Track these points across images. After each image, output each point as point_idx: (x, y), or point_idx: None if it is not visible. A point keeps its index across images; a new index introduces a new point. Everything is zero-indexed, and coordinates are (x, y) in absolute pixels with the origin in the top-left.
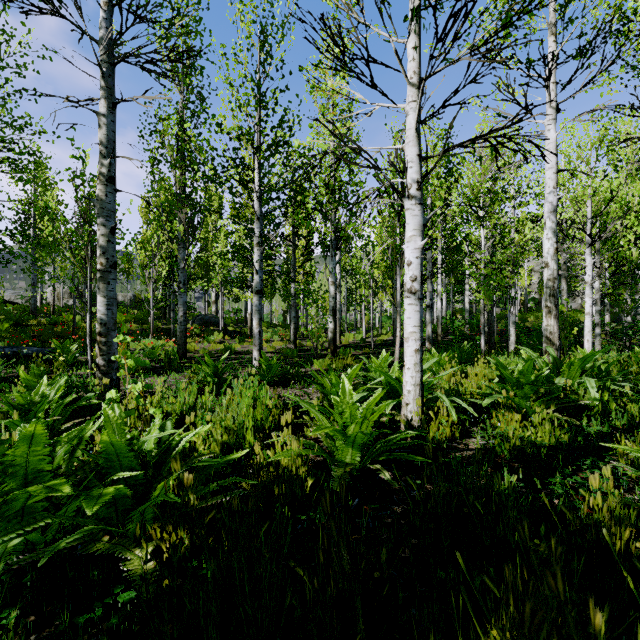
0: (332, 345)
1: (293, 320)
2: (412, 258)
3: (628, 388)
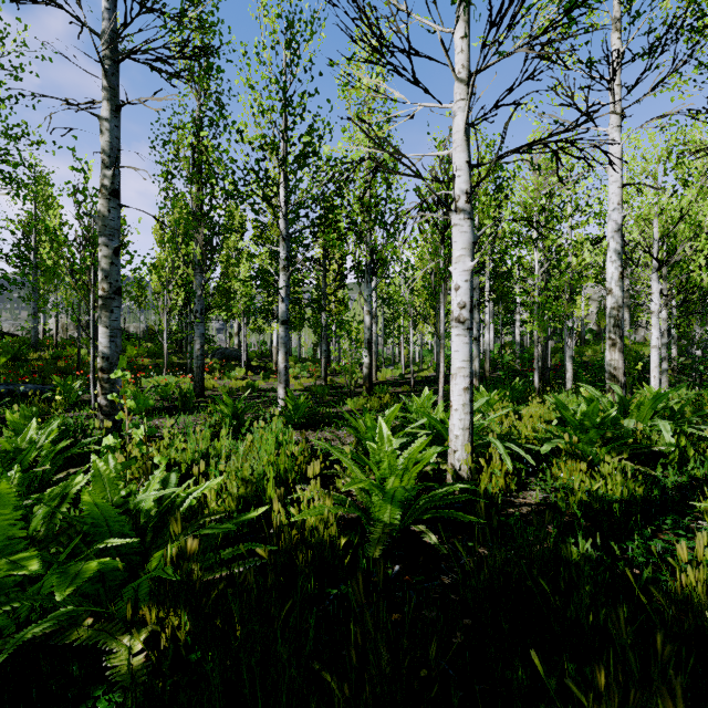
0: (367, 382)
1: (324, 354)
2: (460, 282)
3: (707, 432)
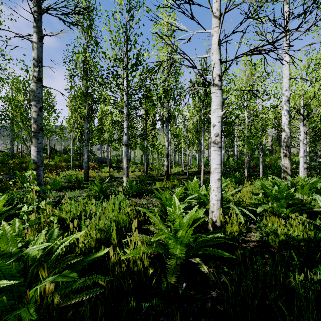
0: (166, 173)
1: (146, 160)
2: (215, 122)
3: None
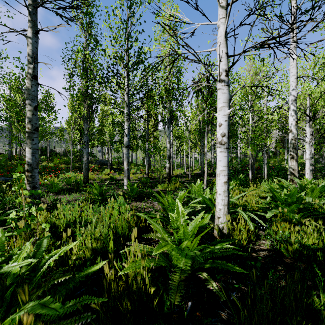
0: (168, 176)
1: (147, 162)
2: (222, 121)
3: None
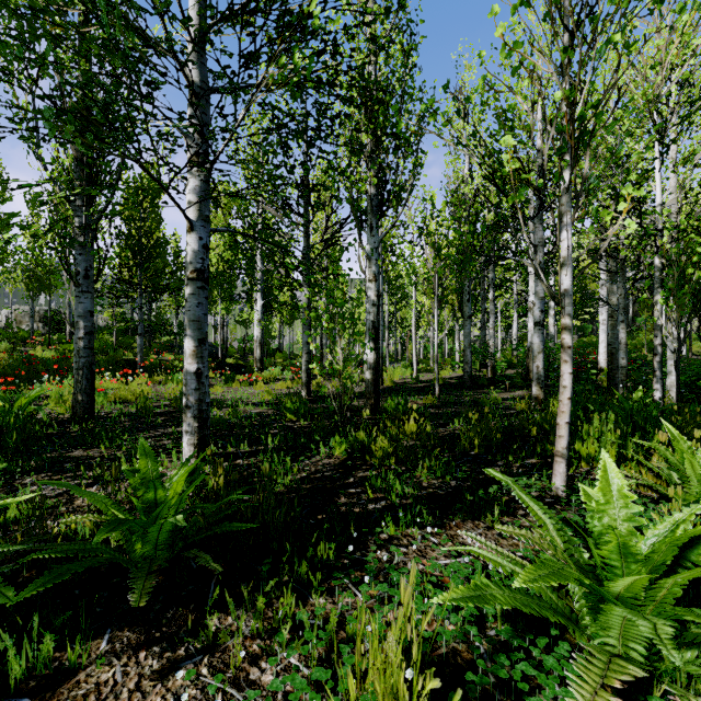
0: (372, 393)
1: (305, 348)
2: None
3: None
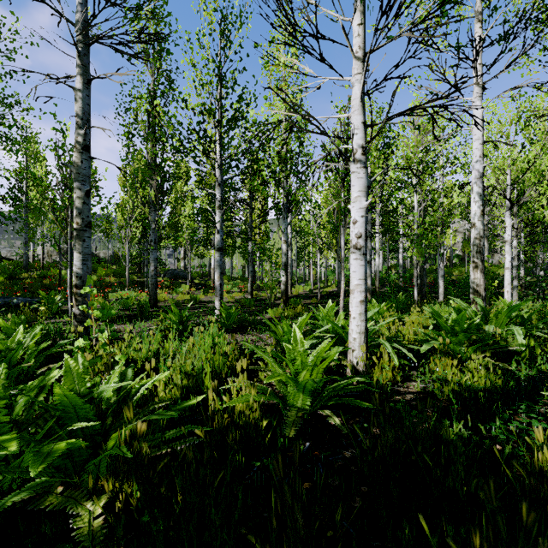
0: (284, 296)
1: (250, 274)
2: (357, 217)
3: None
